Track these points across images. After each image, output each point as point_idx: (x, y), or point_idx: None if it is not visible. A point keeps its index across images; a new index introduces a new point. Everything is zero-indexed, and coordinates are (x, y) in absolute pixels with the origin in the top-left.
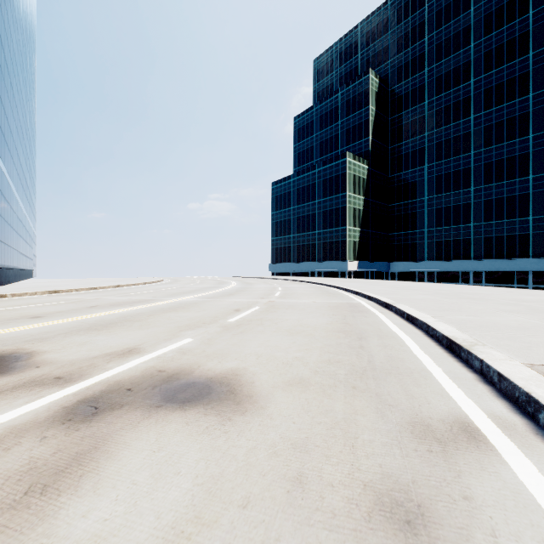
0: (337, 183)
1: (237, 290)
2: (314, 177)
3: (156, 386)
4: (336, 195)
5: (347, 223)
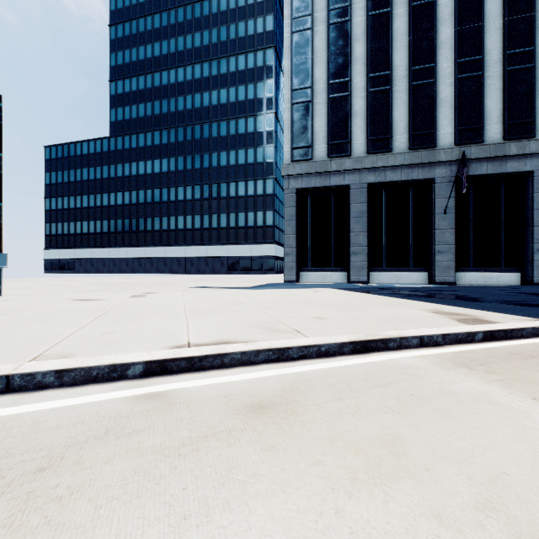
0: None
1: None
2: None
3: None
4: None
5: None
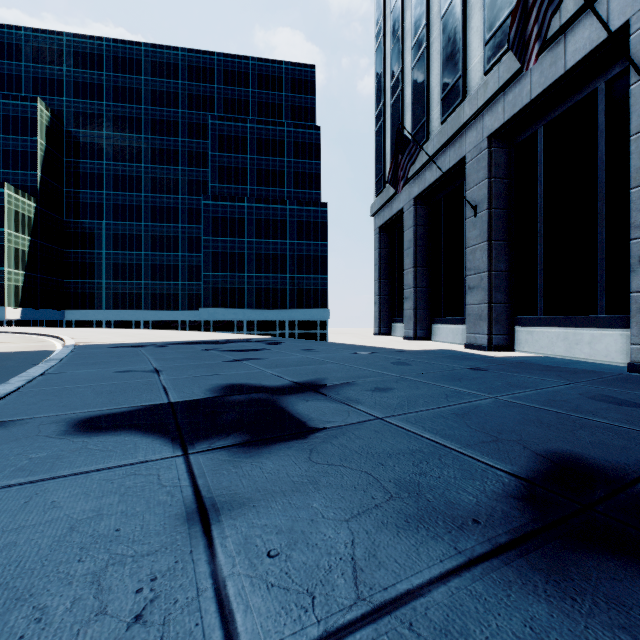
0: None
1: None
2: None
3: None
4: None
5: (6, 265)
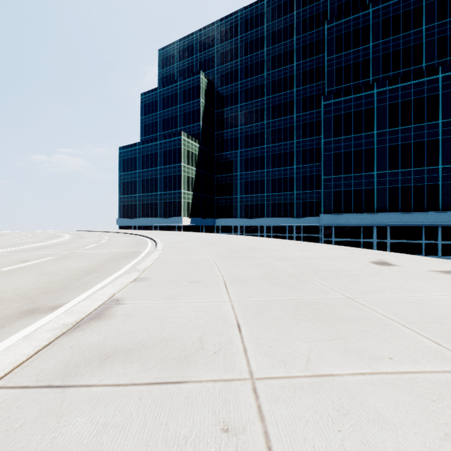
0: (175, 155)
1: (57, 244)
2: (157, 147)
3: None
4: (174, 164)
5: (182, 188)
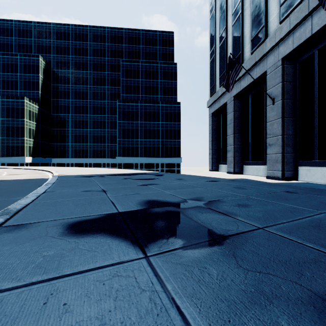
0: (18, 112)
1: None
2: None
3: (14, 174)
4: (17, 118)
5: (25, 136)
